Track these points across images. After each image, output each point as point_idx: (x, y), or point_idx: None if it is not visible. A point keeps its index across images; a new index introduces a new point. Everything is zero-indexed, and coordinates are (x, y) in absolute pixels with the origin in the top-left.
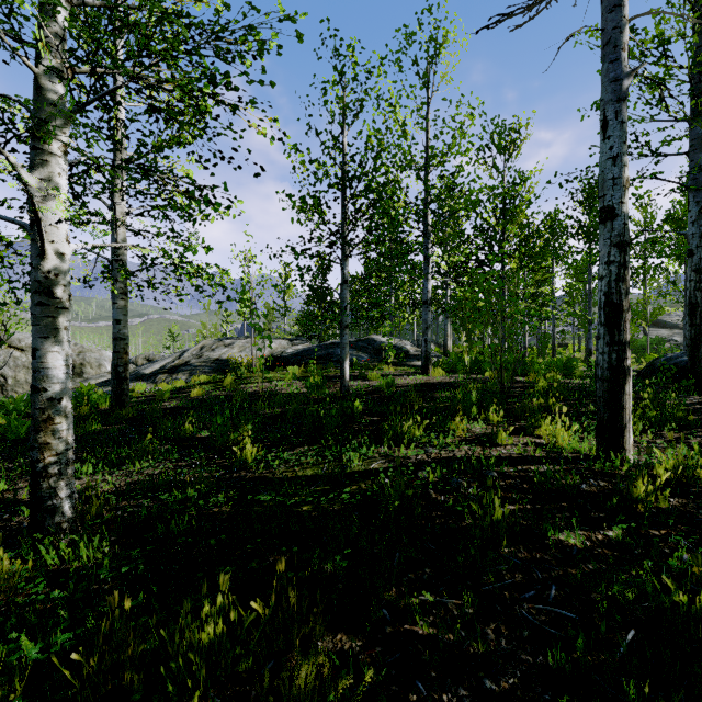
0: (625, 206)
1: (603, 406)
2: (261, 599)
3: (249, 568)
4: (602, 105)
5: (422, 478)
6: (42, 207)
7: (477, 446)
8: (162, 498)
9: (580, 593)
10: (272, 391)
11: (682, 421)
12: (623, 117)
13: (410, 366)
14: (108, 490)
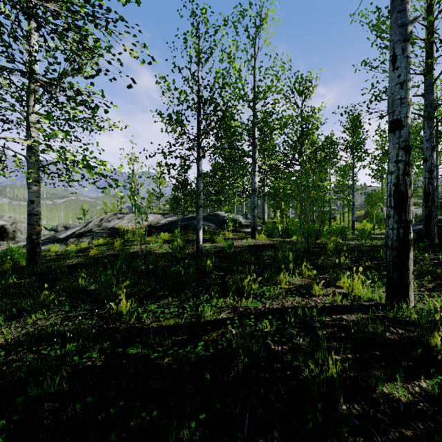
0: (409, 119)
1: (393, 268)
2: None
3: None
4: (392, 44)
5: (261, 328)
6: None
7: (298, 297)
8: (44, 353)
9: None
10: (148, 251)
11: (433, 274)
12: (408, 53)
13: (242, 232)
14: None
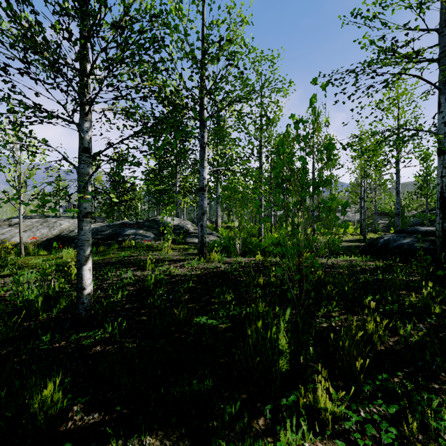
0: None
1: None
2: None
3: None
4: None
5: None
6: None
7: None
8: None
9: None
10: None
11: None
12: None
13: (190, 244)
14: None
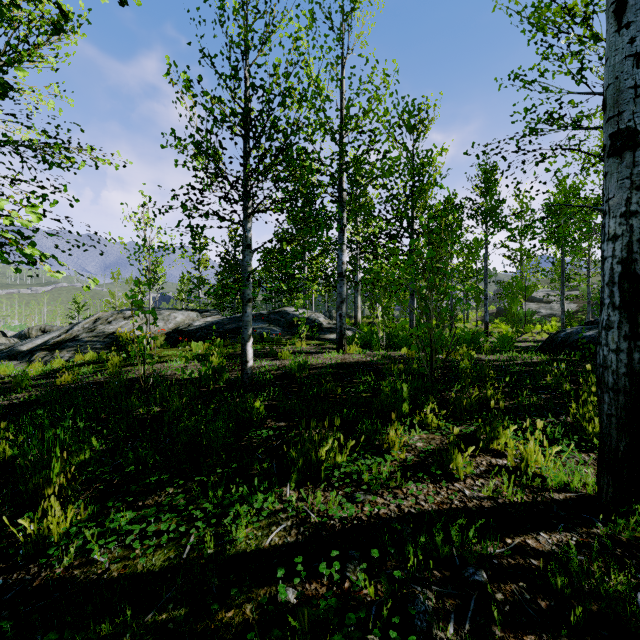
0: None
1: (617, 430)
2: None
3: None
4: None
5: (356, 584)
6: None
7: (427, 483)
8: None
9: None
10: (161, 376)
11: None
12: None
13: (324, 340)
14: None
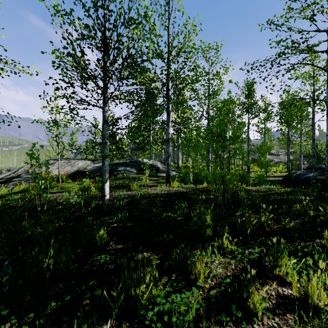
0: None
1: None
2: None
3: None
4: None
5: None
6: None
7: (230, 325)
8: None
9: None
10: (56, 202)
11: None
12: None
13: (159, 177)
14: None
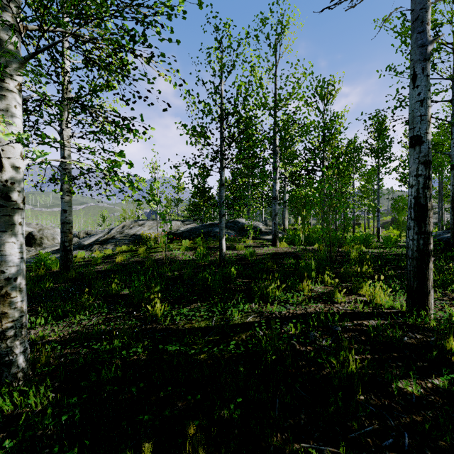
0: (429, 135)
1: (413, 277)
2: (174, 448)
3: (163, 416)
4: (412, 64)
5: (286, 331)
6: (0, 131)
7: (321, 304)
8: (95, 348)
9: (429, 441)
10: (172, 258)
11: None
12: (428, 72)
13: (263, 239)
14: (54, 341)
